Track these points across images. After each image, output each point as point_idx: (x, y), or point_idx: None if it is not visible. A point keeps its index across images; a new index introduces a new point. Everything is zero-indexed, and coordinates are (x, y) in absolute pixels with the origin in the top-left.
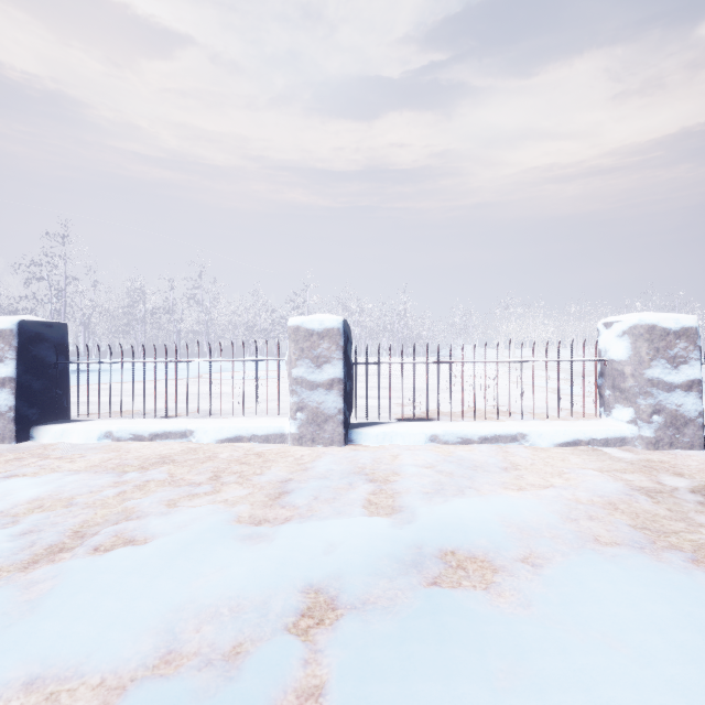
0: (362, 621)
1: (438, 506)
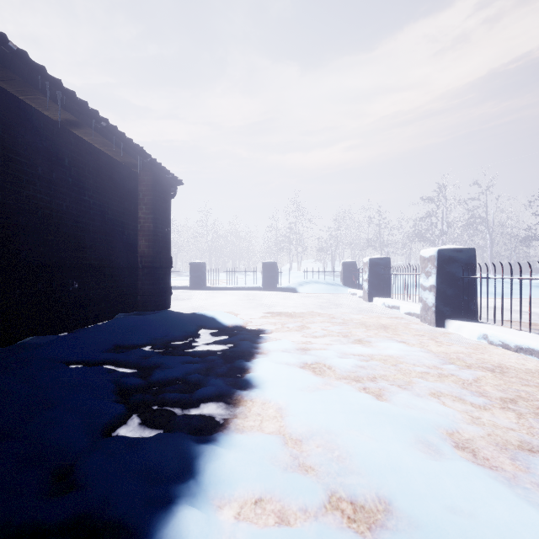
0: None
1: None
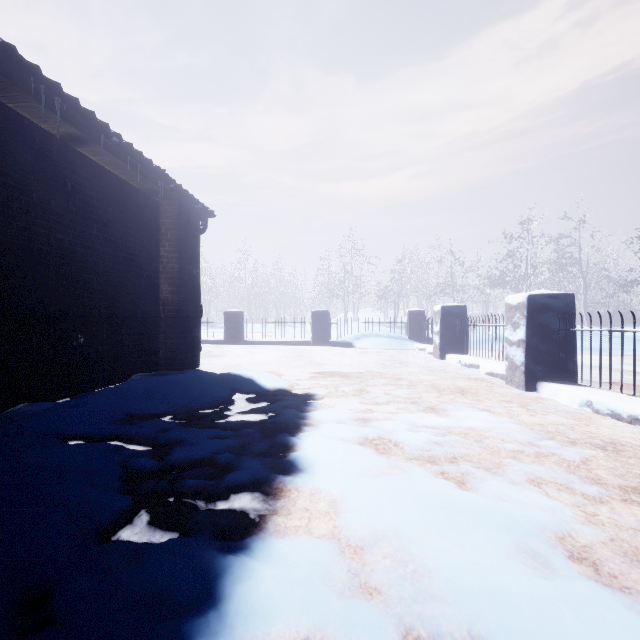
0: None
1: None
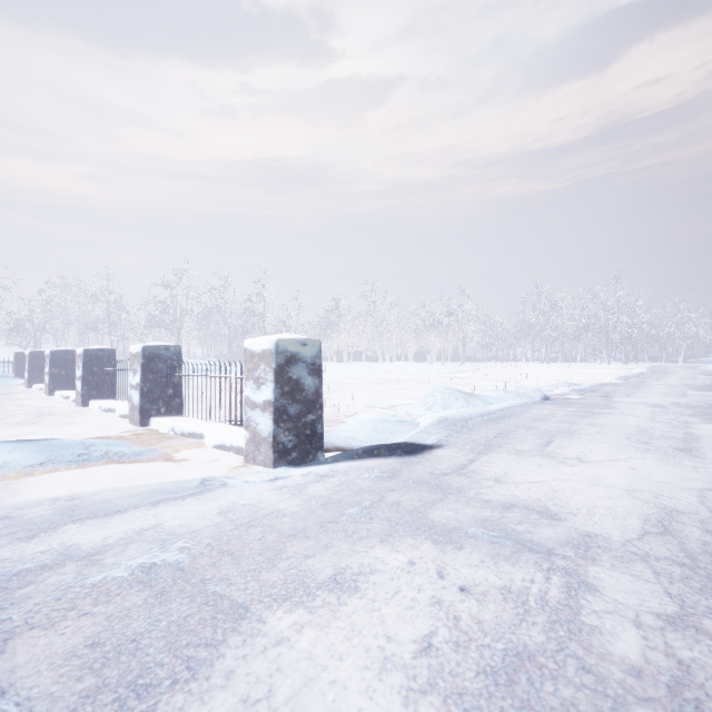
0: None
1: None
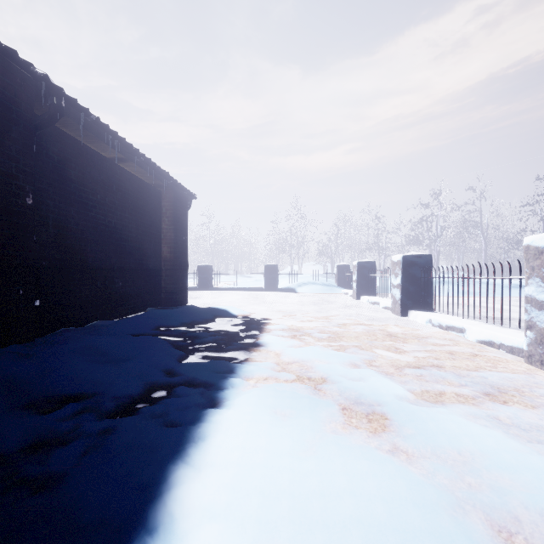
0: (306, 387)
1: (461, 418)
